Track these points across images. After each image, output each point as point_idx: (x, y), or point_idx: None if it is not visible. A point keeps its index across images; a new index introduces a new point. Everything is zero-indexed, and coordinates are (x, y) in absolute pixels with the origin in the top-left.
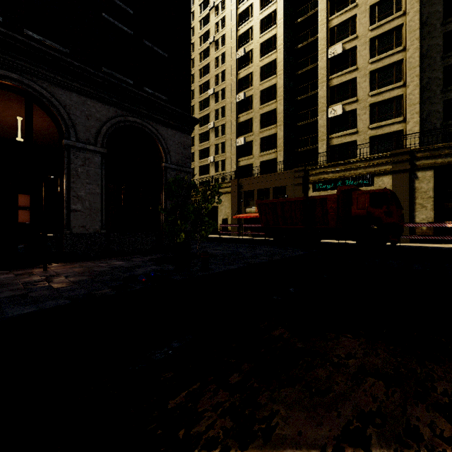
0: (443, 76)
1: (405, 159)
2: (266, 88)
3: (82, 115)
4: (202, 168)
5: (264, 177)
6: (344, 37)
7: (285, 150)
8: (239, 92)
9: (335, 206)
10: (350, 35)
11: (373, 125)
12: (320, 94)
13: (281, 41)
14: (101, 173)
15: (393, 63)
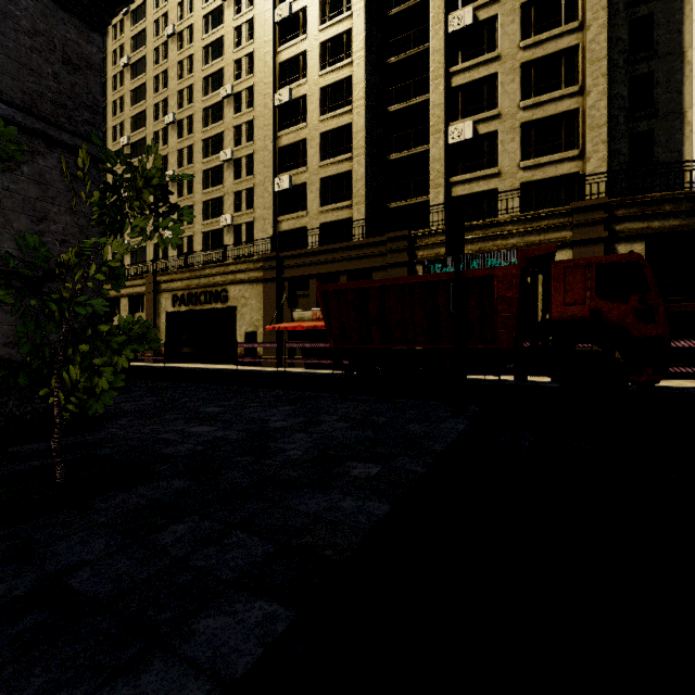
0: (629, 94)
1: (598, 220)
2: (332, 84)
3: None
4: (209, 236)
5: (329, 250)
6: None
7: (368, 204)
8: (280, 89)
9: (513, 296)
10: None
11: (528, 162)
12: (434, 100)
13: None
14: None
15: (561, 52)
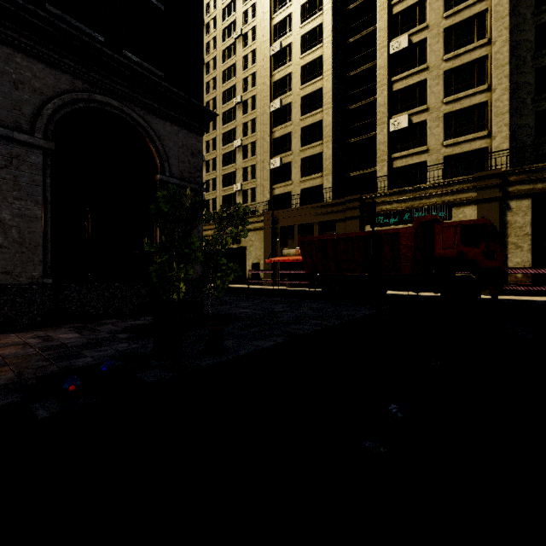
0: (535, 81)
1: (495, 184)
2: (309, 94)
3: (4, 79)
4: (226, 198)
5: (307, 209)
6: (410, 27)
7: (334, 174)
8: (274, 99)
9: (411, 244)
10: (418, 24)
11: (449, 141)
12: (380, 101)
13: (328, 32)
14: (43, 183)
15: (474, 61)
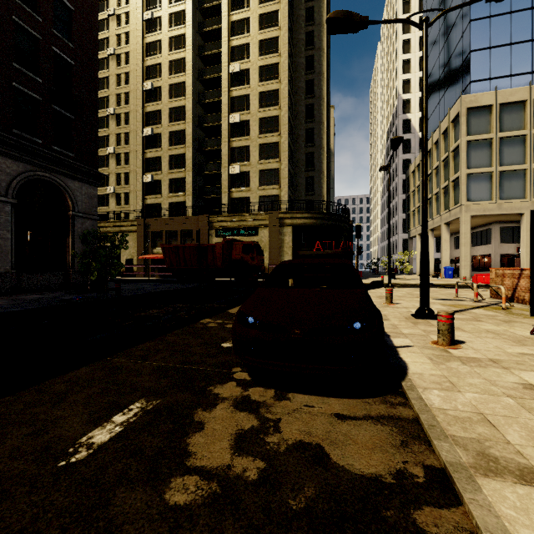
0: (306, 159)
1: (276, 219)
2: (175, 131)
3: None
4: (98, 198)
5: (172, 220)
6: (241, 109)
7: (194, 195)
8: (146, 126)
9: (221, 252)
10: (246, 110)
11: (261, 187)
12: (223, 152)
13: (189, 91)
14: (11, 220)
15: (273, 143)
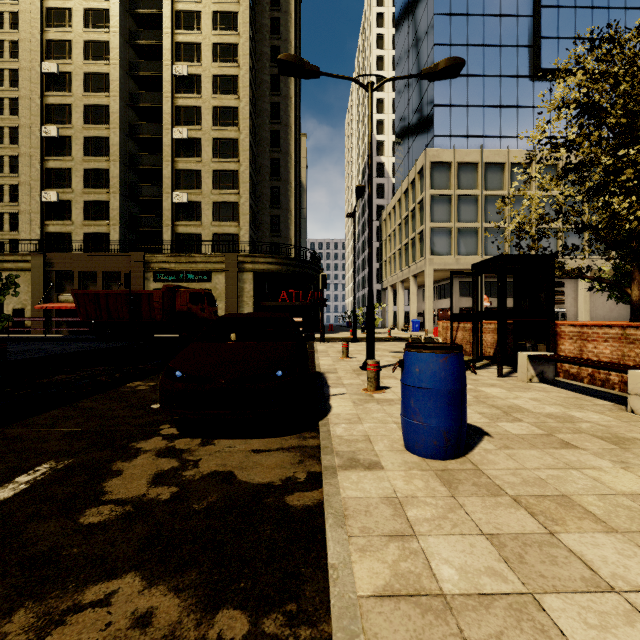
0: (271, 195)
1: (235, 263)
2: (94, 137)
3: None
4: None
5: (90, 256)
6: (190, 123)
7: (122, 226)
8: (48, 124)
9: (161, 302)
10: (196, 125)
11: (216, 223)
12: (165, 174)
13: (116, 87)
14: None
15: (231, 171)
